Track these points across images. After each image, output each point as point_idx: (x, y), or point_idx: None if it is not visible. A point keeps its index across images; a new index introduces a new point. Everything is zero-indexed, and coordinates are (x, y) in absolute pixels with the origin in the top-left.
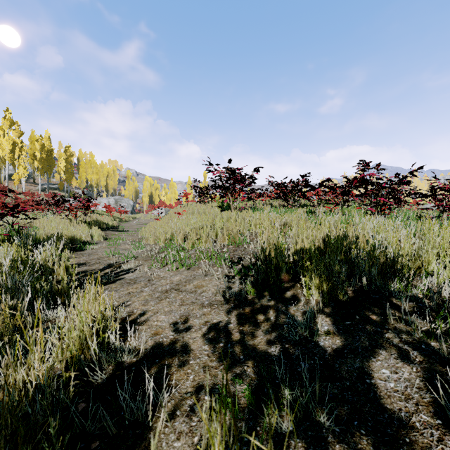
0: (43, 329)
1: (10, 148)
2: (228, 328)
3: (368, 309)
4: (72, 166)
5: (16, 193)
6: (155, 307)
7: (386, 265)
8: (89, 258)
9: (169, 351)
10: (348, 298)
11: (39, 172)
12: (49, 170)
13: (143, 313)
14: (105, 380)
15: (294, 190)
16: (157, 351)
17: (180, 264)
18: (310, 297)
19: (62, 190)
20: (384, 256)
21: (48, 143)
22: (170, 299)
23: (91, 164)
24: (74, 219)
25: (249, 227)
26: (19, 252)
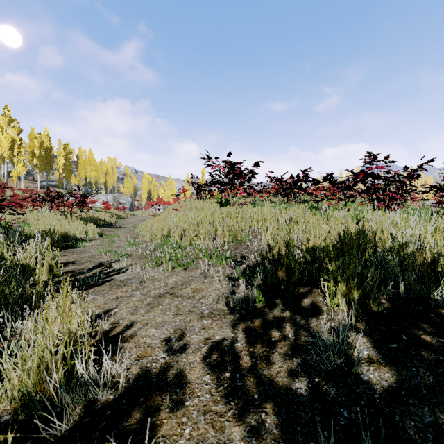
0: (3, 347)
1: (8, 145)
2: (235, 348)
3: (416, 326)
4: (70, 164)
5: (15, 189)
6: (145, 317)
7: (425, 267)
8: (80, 256)
9: (158, 383)
10: (384, 309)
11: (37, 169)
12: (48, 167)
13: (130, 324)
14: (67, 433)
15: (295, 186)
16: (143, 384)
17: (176, 264)
18: (334, 306)
19: (61, 187)
20: (423, 256)
21: (47, 140)
22: (163, 306)
23: (89, 161)
24: (70, 216)
25: (251, 223)
26: (1, 249)
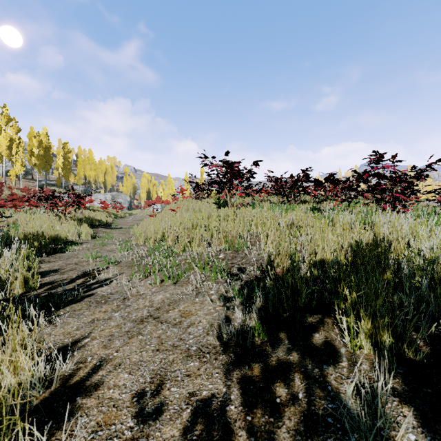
0: None
1: (7, 144)
2: (227, 414)
3: None
4: (69, 163)
5: (13, 189)
6: (120, 353)
7: None
8: (66, 262)
9: None
10: (423, 357)
11: (36, 168)
12: (47, 166)
13: (99, 365)
14: None
15: (294, 186)
16: None
17: (165, 276)
18: (355, 348)
19: (61, 186)
20: None
21: (45, 139)
22: (144, 336)
23: (89, 160)
24: (64, 216)
25: (250, 227)
26: None
